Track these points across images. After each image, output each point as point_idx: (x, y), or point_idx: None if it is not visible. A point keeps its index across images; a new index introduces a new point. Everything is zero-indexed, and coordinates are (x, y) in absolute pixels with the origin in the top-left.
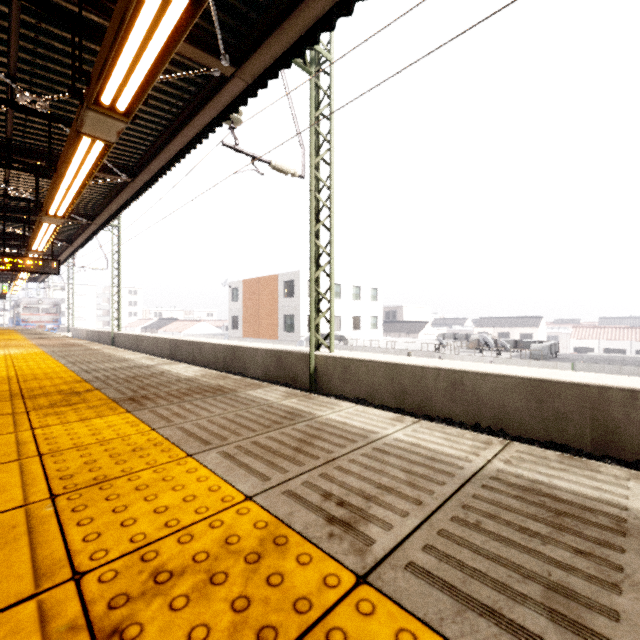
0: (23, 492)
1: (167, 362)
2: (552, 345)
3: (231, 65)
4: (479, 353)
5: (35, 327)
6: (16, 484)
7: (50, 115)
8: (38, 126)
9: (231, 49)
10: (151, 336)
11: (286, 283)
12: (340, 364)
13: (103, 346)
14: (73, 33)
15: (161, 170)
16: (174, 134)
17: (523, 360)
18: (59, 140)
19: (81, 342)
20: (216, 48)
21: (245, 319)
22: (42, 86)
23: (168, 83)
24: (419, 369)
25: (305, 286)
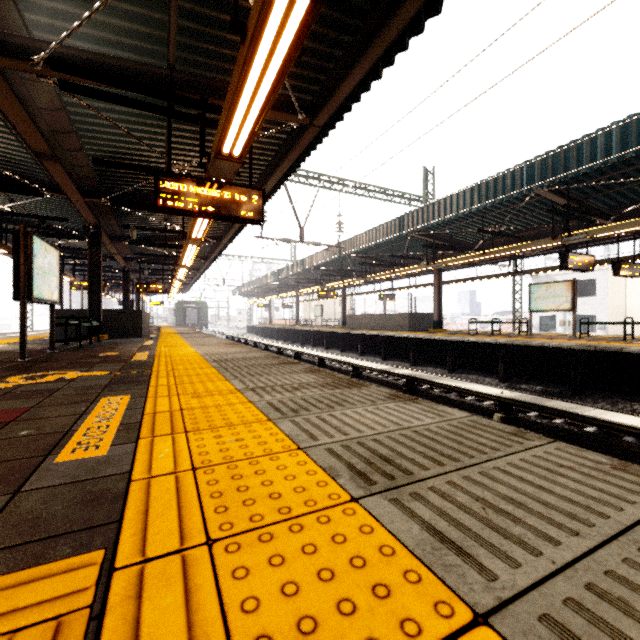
0: None
1: None
2: None
3: None
4: None
5: None
6: None
7: None
8: None
9: None
10: None
11: None
12: None
13: None
14: None
15: None
16: None
17: None
18: None
19: None
20: None
21: None
22: None
23: None
24: None
25: None
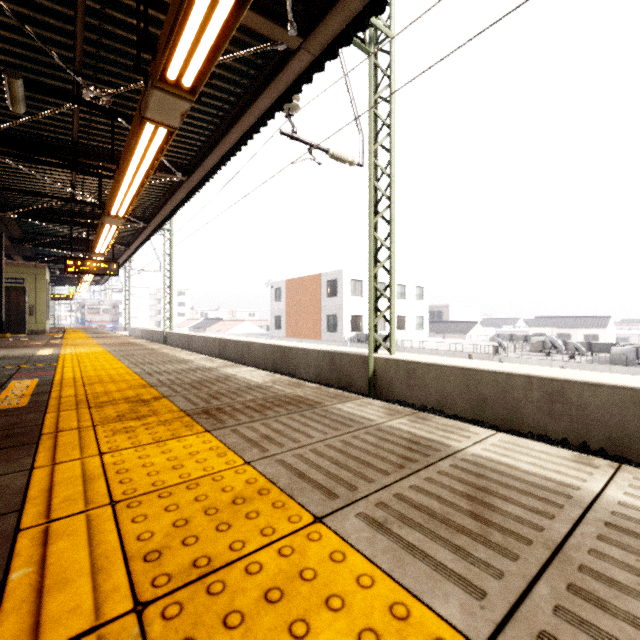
0: (93, 589)
1: (228, 364)
2: (638, 348)
3: (298, 35)
4: (545, 356)
5: (97, 326)
6: (83, 567)
7: (113, 110)
8: (101, 126)
9: (298, 18)
10: (201, 335)
11: (329, 282)
12: (403, 368)
13: (160, 345)
14: (138, 6)
15: (216, 166)
16: (230, 125)
17: (602, 365)
18: (120, 140)
19: (139, 341)
20: (282, 18)
21: (288, 319)
22: (105, 82)
23: (228, 67)
24: (503, 376)
25: (348, 285)
